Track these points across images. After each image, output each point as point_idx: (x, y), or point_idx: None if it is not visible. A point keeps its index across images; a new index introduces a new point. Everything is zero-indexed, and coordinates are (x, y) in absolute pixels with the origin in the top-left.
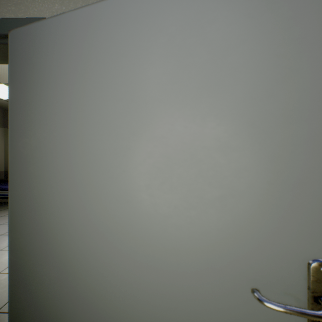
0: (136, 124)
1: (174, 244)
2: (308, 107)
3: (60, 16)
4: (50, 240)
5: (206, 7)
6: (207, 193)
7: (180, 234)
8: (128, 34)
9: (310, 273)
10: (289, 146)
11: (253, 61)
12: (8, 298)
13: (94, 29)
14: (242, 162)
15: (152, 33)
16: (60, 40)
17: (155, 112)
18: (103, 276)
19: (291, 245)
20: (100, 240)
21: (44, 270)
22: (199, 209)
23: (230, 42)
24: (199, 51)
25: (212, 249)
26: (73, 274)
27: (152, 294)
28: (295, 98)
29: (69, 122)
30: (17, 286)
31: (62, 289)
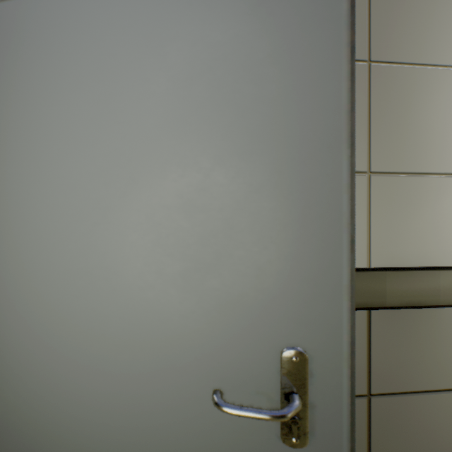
0: (78, 172)
1: (127, 338)
2: (281, 157)
3: None
4: None
5: (166, 18)
6: (167, 268)
7: (135, 323)
8: (66, 45)
9: (281, 364)
10: (261, 205)
11: (221, 94)
12: None
13: (21, 34)
14: (209, 225)
15: (98, 48)
16: None
17: (103, 157)
18: (33, 389)
19: (263, 331)
20: (29, 339)
21: None
22: (158, 288)
23: (194, 67)
24: (158, 77)
25: (173, 342)
26: None
27: (99, 409)
28: (267, 145)
29: None
30: None
31: None
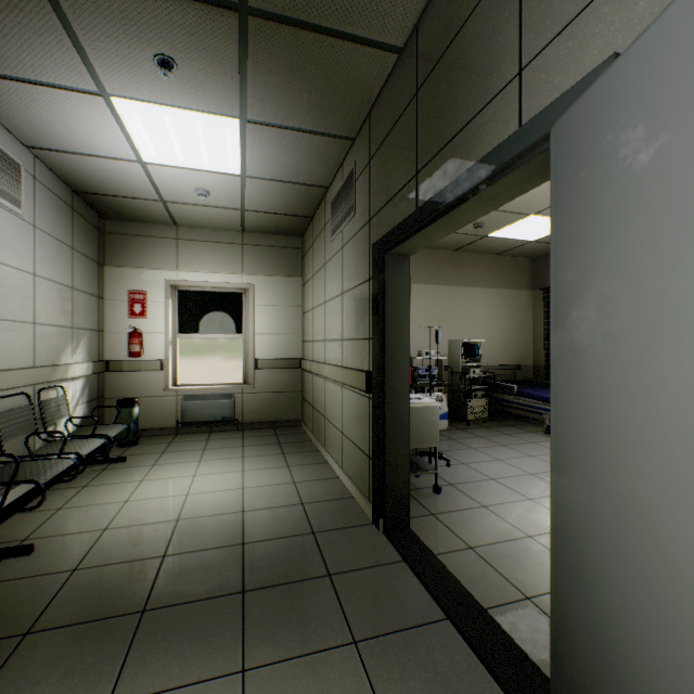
0: None
1: None
2: None
3: (650, 29)
4: (627, 519)
5: None
6: None
7: None
8: None
9: None
10: None
11: None
12: (543, 587)
13: None
14: None
15: None
16: (652, 81)
17: None
18: None
19: None
20: None
21: (614, 575)
22: None
23: None
24: None
25: None
26: (688, 627)
27: None
28: None
29: (675, 260)
30: (563, 573)
31: (656, 640)
